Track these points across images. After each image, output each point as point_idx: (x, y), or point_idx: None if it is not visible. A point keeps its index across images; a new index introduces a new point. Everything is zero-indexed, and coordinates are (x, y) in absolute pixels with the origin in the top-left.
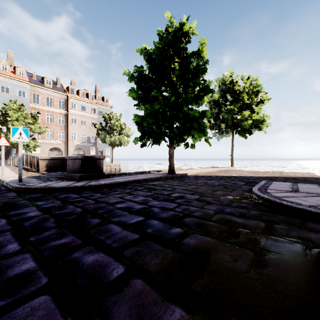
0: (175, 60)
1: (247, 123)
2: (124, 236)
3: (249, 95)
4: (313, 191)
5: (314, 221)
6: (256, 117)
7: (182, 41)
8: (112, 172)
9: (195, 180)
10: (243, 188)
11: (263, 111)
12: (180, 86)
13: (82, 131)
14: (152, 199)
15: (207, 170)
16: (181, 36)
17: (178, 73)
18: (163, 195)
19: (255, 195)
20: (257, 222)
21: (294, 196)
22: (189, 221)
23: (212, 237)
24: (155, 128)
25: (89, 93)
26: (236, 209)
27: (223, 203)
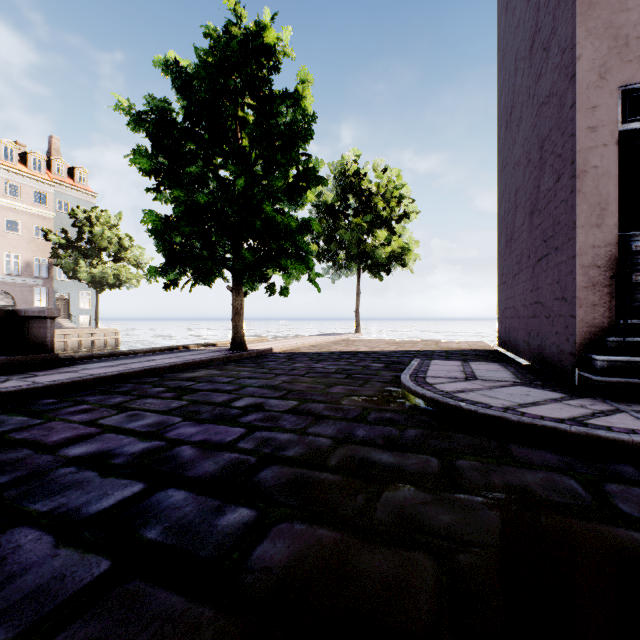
0: (246, 101)
1: (384, 252)
2: (51, 578)
3: (386, 201)
4: (498, 377)
5: (518, 440)
6: (399, 242)
7: (261, 64)
8: (95, 350)
9: (289, 364)
10: (382, 376)
11: (408, 233)
12: (257, 160)
13: (7, 247)
14: (181, 420)
15: (313, 341)
16: (260, 53)
17: (252, 130)
18: (212, 406)
19: (407, 391)
20: (423, 459)
21: (473, 388)
22: (272, 479)
23: (332, 524)
24: (200, 248)
25: (29, 153)
26: (377, 429)
27: (349, 416)
